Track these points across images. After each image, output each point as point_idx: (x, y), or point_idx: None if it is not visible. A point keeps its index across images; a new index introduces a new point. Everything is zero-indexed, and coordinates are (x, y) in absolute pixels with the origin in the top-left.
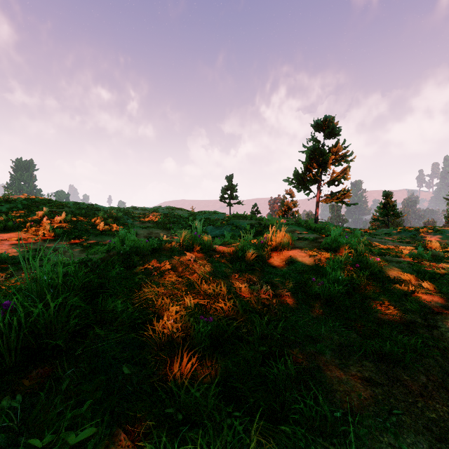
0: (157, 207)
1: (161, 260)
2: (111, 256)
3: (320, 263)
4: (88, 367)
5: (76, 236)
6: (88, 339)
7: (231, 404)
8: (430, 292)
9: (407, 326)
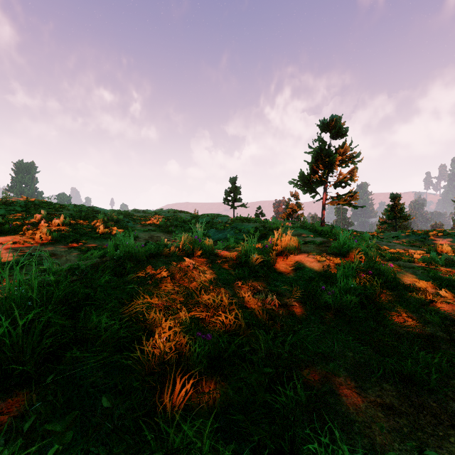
0: (159, 209)
1: (158, 266)
2: (104, 262)
3: (329, 269)
4: (61, 398)
5: (74, 239)
6: (64, 363)
7: (231, 441)
8: (449, 302)
9: (428, 341)
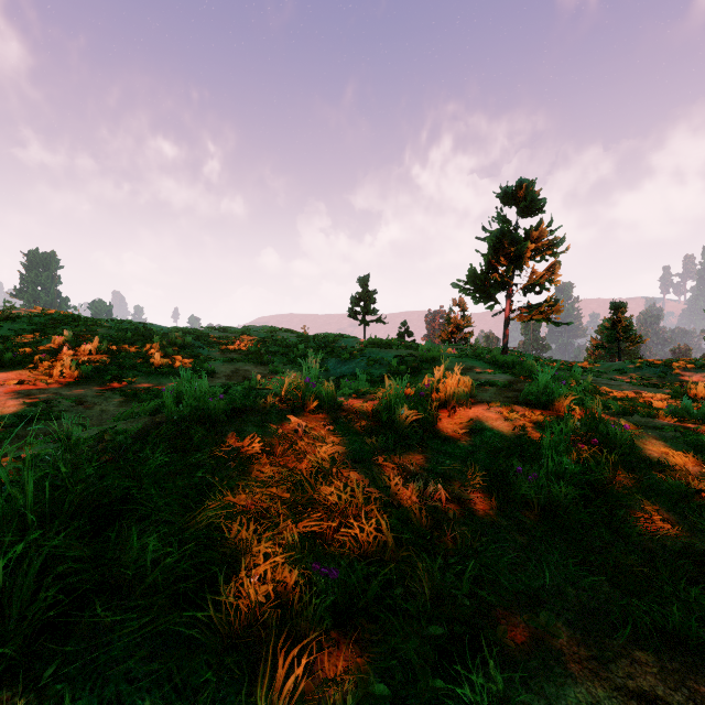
0: (248, 327)
1: (246, 432)
2: (157, 425)
3: (524, 433)
4: None
5: (114, 376)
6: (78, 634)
7: None
8: None
9: (700, 565)
